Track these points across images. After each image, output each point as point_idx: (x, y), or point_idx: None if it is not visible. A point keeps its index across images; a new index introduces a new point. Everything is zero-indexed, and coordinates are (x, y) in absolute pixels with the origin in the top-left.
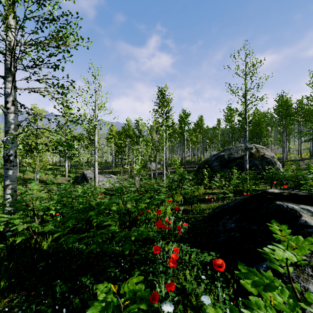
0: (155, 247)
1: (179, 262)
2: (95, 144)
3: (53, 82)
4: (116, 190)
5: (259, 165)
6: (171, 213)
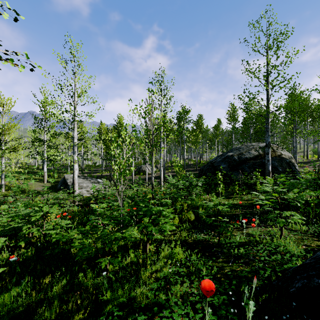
0: None
1: None
2: (73, 140)
3: None
4: None
5: (279, 166)
6: (183, 257)
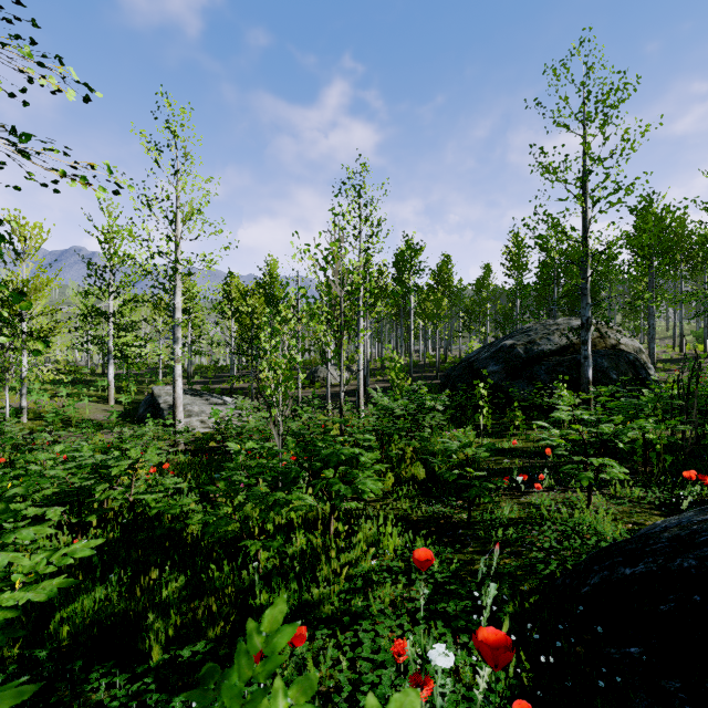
0: None
1: None
2: (174, 314)
3: None
4: None
5: (612, 370)
6: (400, 546)
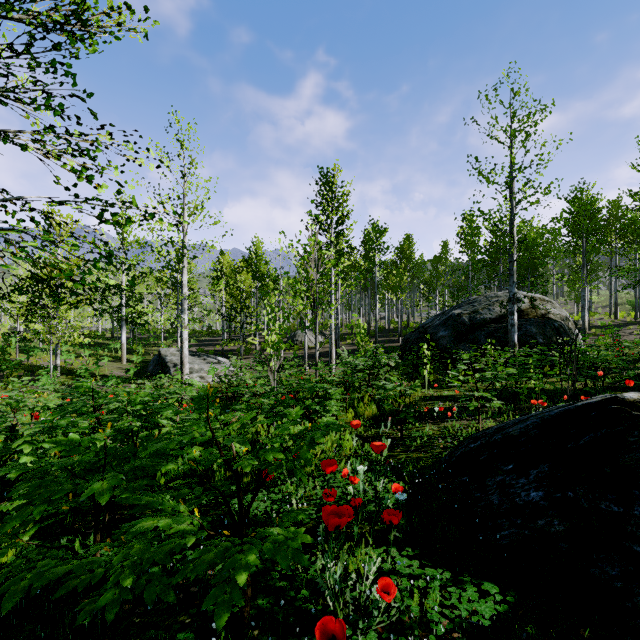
0: (324, 620)
1: (394, 627)
2: (182, 289)
3: (33, 99)
4: (196, 401)
5: (539, 335)
6: (354, 449)
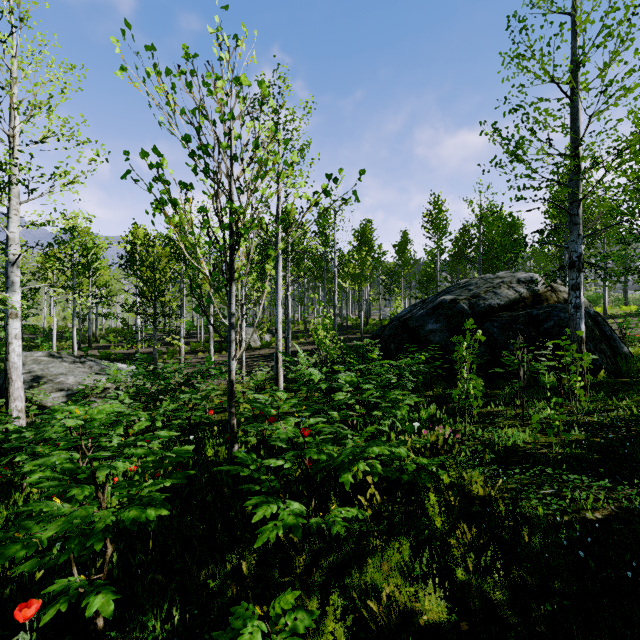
0: None
1: None
2: (7, 248)
3: None
4: None
5: None
6: None
